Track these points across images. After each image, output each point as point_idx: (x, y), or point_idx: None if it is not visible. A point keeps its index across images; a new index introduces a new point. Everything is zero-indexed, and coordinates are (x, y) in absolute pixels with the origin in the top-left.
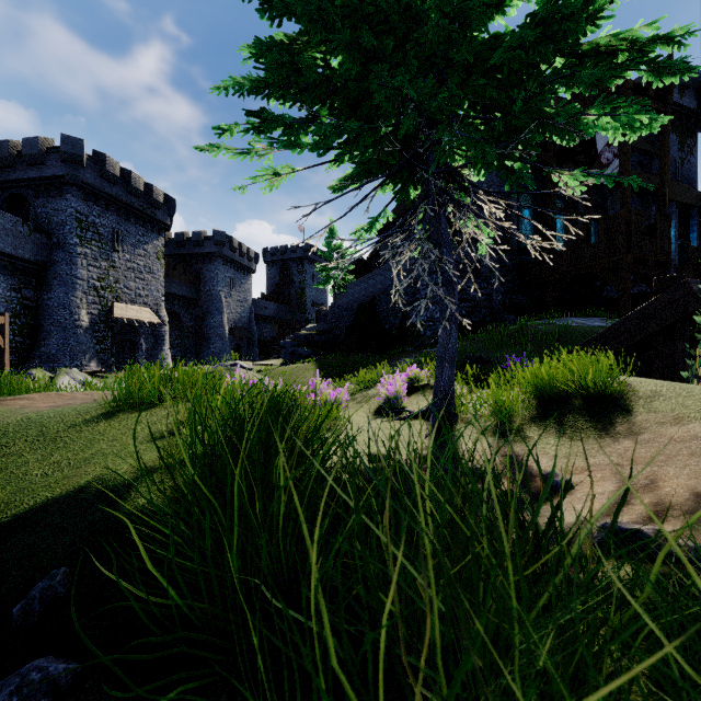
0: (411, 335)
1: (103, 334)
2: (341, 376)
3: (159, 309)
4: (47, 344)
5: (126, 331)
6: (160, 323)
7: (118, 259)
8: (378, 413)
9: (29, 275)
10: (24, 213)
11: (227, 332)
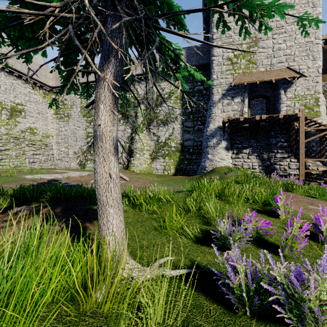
0: None
1: None
2: None
3: None
4: None
5: None
6: None
7: None
8: None
9: None
10: None
11: None
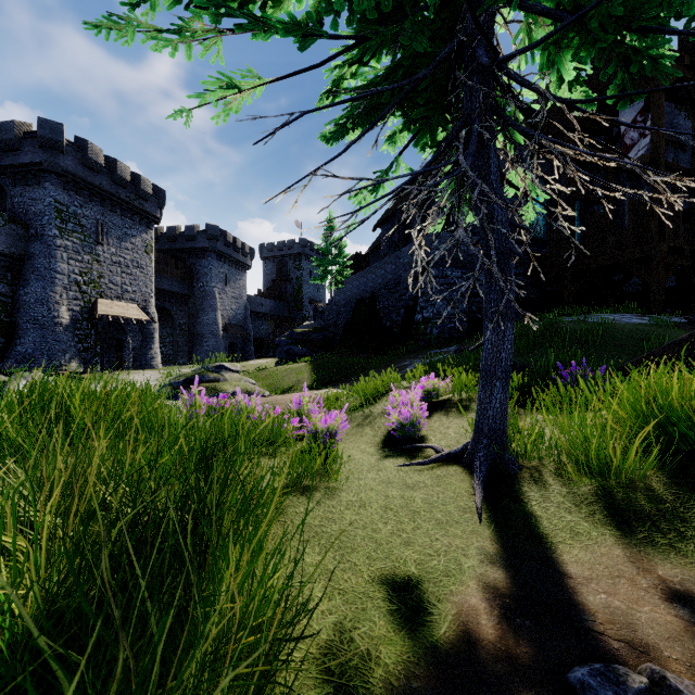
0: (415, 334)
1: (86, 332)
2: (338, 379)
3: (148, 305)
4: (23, 343)
5: (112, 328)
6: (149, 320)
7: (103, 252)
8: (387, 445)
9: (3, 269)
10: (2, 203)
11: (221, 329)
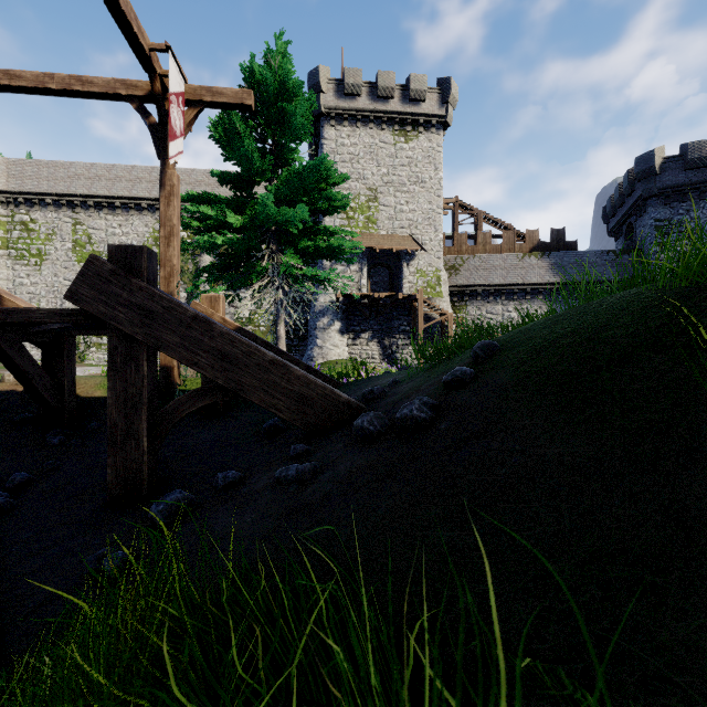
0: None
1: None
2: None
3: None
4: None
5: None
6: None
7: None
8: None
9: None
10: None
11: None
